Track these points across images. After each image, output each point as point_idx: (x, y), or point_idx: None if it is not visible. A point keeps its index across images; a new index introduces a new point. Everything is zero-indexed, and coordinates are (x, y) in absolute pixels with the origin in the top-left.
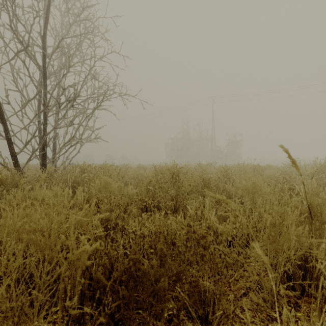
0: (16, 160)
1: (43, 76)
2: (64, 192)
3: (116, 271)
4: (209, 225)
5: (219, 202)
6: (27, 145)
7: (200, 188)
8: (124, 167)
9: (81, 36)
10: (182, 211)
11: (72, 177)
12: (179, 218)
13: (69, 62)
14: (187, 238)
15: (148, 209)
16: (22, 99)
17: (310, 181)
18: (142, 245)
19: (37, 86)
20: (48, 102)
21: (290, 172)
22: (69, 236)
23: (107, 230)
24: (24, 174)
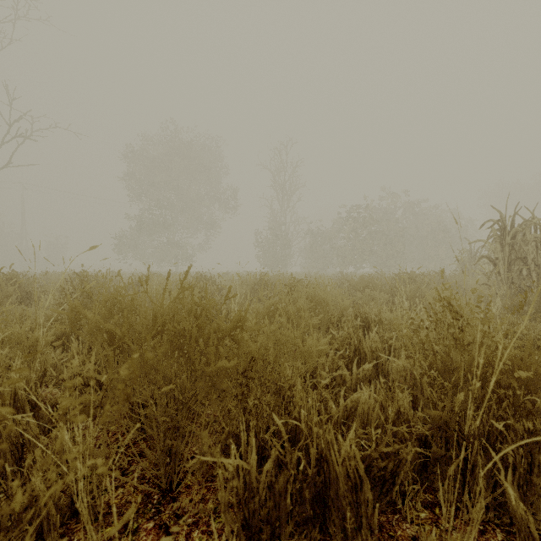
0: None
1: None
2: None
3: None
4: None
5: None
6: None
7: None
8: None
9: None
10: None
11: None
12: None
13: None
14: None
15: None
16: None
17: None
18: None
19: None
20: None
21: None
22: None
23: None
24: None
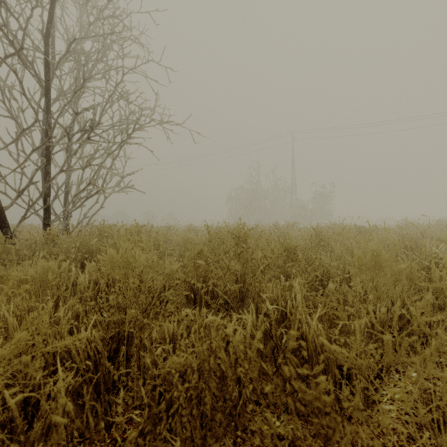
0: (3, 218)
1: (44, 94)
2: (62, 269)
3: (131, 424)
4: (305, 335)
5: (312, 285)
6: (20, 196)
7: (282, 261)
8: (166, 228)
9: (103, 36)
10: (253, 300)
11: (82, 244)
12: (248, 316)
13: (83, 74)
14: (275, 404)
15: (197, 296)
16: (18, 130)
17: (443, 250)
18: (169, 400)
19: (37, 109)
20: (51, 132)
21: (423, 236)
22: (31, 364)
23: (118, 341)
24: (13, 239)
